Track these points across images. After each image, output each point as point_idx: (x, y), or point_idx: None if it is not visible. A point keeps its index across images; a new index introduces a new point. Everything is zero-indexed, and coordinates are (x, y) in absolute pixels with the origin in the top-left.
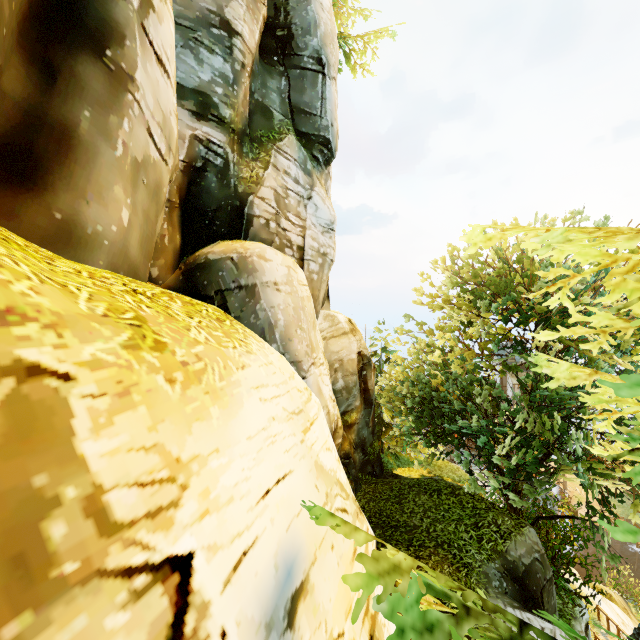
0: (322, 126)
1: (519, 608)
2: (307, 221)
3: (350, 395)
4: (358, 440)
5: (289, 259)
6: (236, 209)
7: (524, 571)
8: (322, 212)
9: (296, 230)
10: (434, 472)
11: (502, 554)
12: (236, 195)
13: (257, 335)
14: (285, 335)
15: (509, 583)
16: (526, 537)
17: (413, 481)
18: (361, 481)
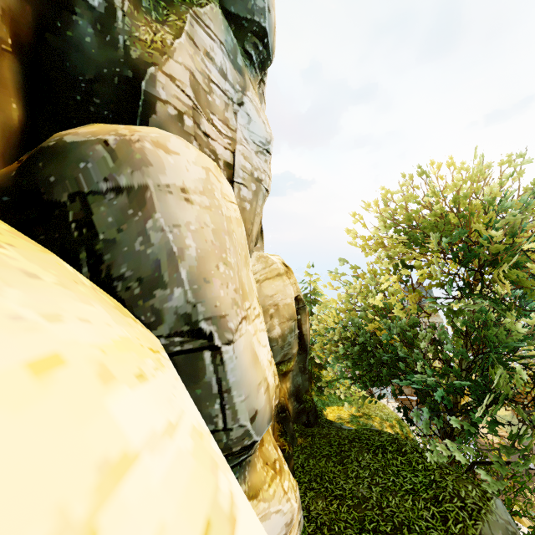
0: (256, 7)
1: None
2: (237, 133)
3: (285, 343)
4: (292, 388)
5: (208, 159)
6: (127, 82)
7: None
8: (256, 126)
9: (223, 141)
10: (362, 410)
11: None
12: (127, 61)
13: (33, 255)
14: (198, 273)
15: None
16: (497, 514)
17: (352, 433)
18: (296, 433)
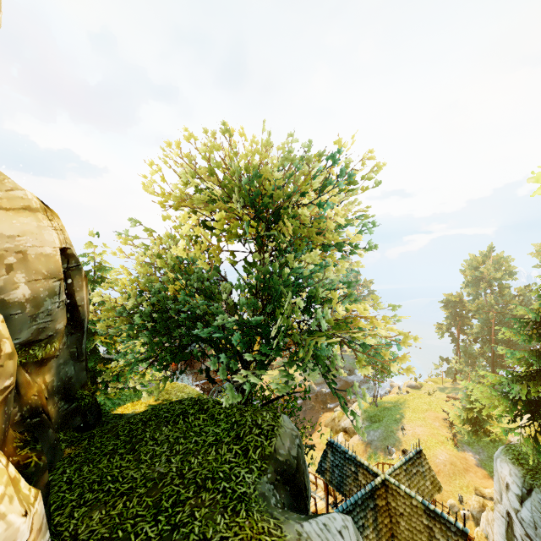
0: None
1: (308, 518)
2: None
3: (40, 310)
4: (57, 383)
5: None
6: None
7: (292, 465)
8: None
9: None
10: (162, 398)
11: (271, 458)
12: None
13: None
14: None
15: (284, 489)
16: (285, 426)
17: (148, 413)
18: (63, 444)
